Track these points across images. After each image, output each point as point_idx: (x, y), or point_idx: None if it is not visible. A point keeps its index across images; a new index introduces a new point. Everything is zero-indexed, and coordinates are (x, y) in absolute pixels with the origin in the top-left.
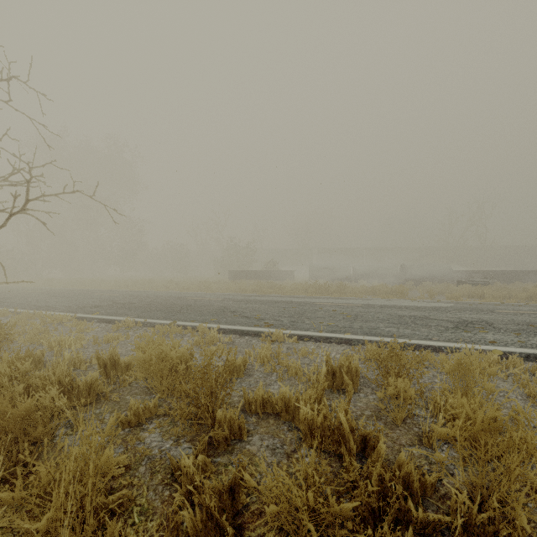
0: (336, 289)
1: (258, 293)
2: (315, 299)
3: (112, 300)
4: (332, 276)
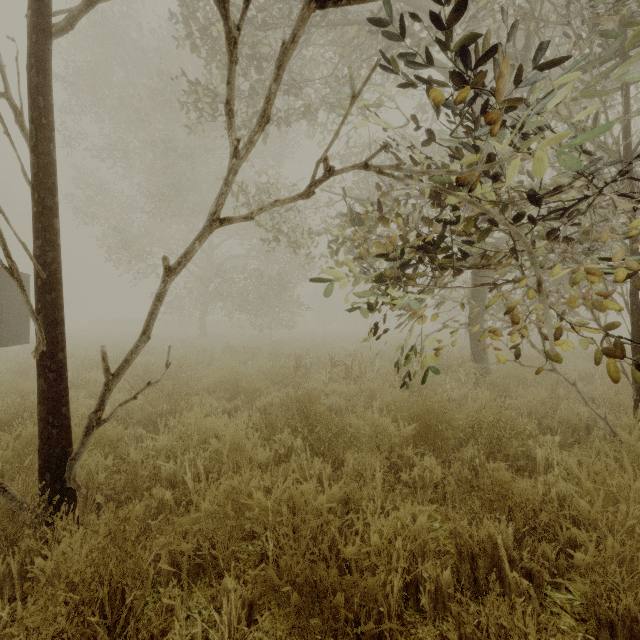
0: None
1: None
2: None
3: None
4: None
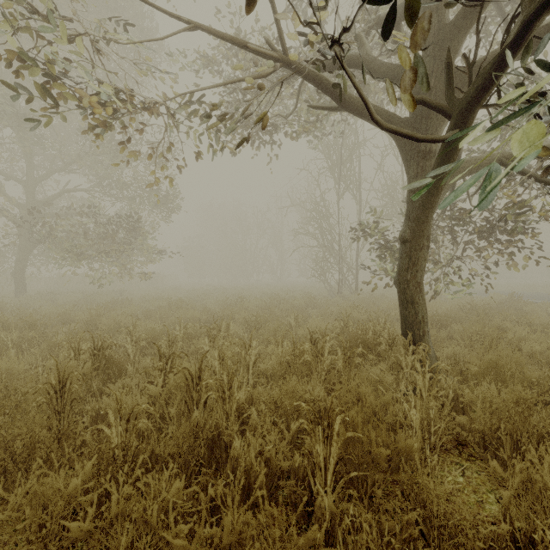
0: None
1: None
2: None
3: None
4: None
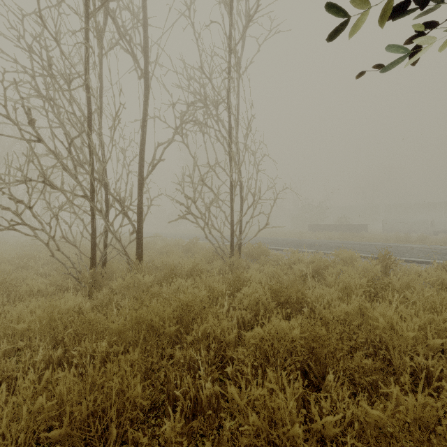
0: (417, 239)
1: (345, 240)
2: (401, 244)
3: (260, 240)
4: (408, 229)
